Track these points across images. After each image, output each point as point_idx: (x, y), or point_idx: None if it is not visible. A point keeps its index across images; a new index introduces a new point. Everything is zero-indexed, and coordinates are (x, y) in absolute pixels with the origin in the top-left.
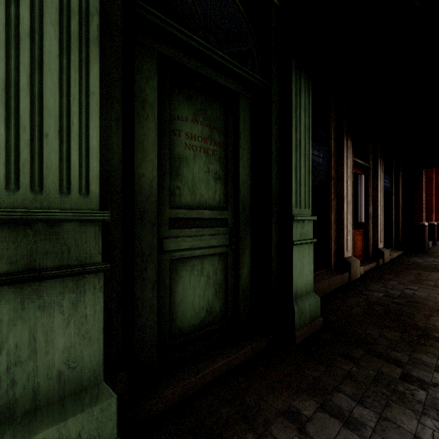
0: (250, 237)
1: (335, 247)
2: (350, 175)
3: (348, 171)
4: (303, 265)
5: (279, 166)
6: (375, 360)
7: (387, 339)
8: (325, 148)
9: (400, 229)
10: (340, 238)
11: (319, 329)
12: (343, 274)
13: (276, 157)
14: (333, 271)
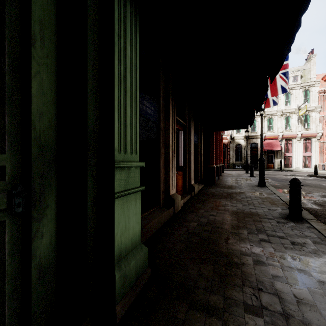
0: (56, 192)
1: (164, 187)
2: (174, 129)
3: (173, 125)
4: (129, 218)
5: (99, 100)
6: (198, 317)
7: (204, 277)
8: (156, 103)
9: (203, 170)
10: (167, 179)
11: (147, 283)
12: (170, 209)
13: (95, 88)
14: (162, 208)
